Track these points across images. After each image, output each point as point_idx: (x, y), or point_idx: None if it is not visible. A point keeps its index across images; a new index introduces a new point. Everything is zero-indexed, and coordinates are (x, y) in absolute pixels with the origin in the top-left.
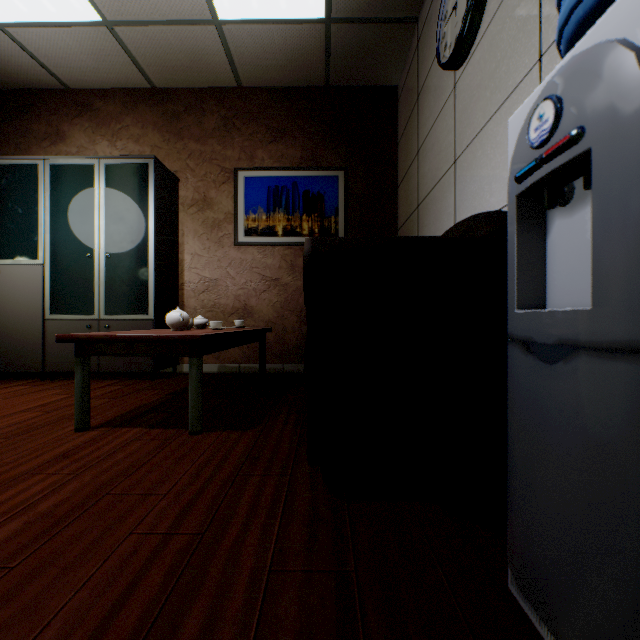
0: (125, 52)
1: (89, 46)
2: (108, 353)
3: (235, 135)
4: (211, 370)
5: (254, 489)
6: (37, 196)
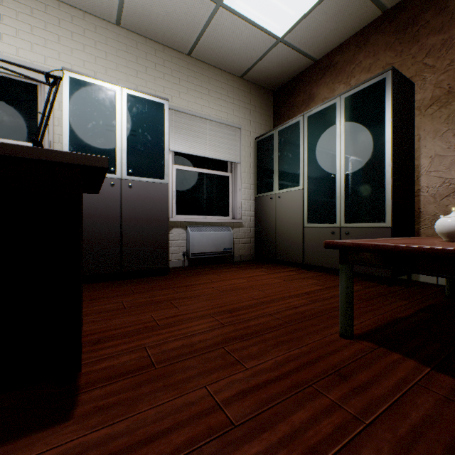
0: None
1: (332, 11)
2: (374, 264)
3: None
4: None
5: None
6: (299, 142)
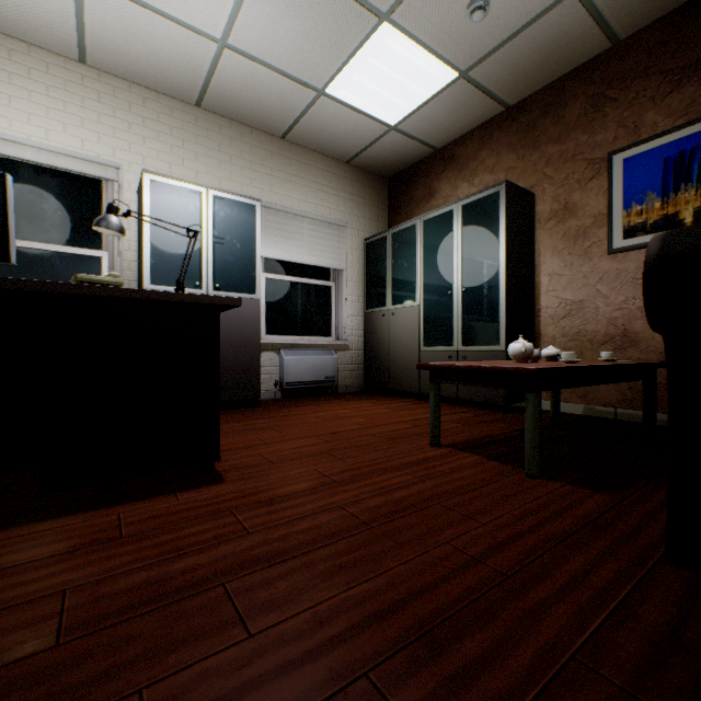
0: (478, 90)
1: (449, 104)
2: (452, 381)
3: (607, 111)
4: (573, 411)
5: (583, 561)
6: (415, 250)
